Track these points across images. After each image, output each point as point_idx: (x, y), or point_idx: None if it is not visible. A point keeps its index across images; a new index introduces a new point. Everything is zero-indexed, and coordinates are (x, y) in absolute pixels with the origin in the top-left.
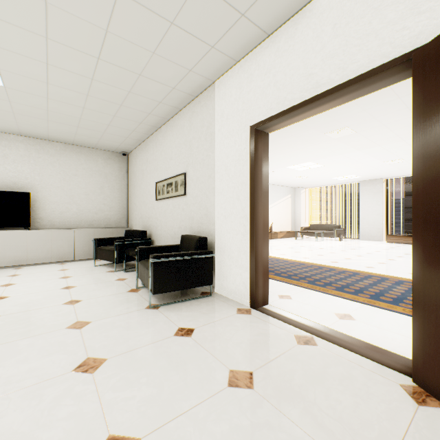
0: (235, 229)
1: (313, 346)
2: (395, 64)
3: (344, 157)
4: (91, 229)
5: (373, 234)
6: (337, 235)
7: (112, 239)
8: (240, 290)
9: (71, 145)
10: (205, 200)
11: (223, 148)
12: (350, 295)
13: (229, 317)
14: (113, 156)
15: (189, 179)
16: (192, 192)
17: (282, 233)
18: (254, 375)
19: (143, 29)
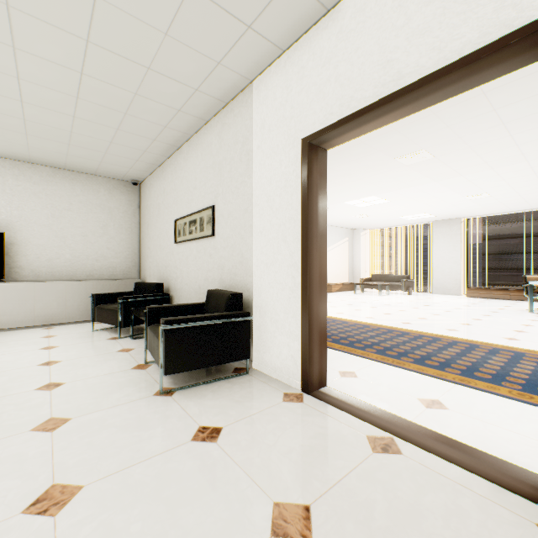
0: (280, 282)
1: (396, 454)
2: (523, 36)
3: (416, 190)
4: (90, 281)
5: (449, 286)
6: (406, 288)
7: (117, 295)
8: (287, 366)
9: (63, 170)
10: (240, 242)
11: (263, 171)
12: (435, 371)
13: (272, 407)
14: (120, 185)
15: (218, 214)
16: (222, 231)
17: (338, 285)
18: (312, 511)
19: None
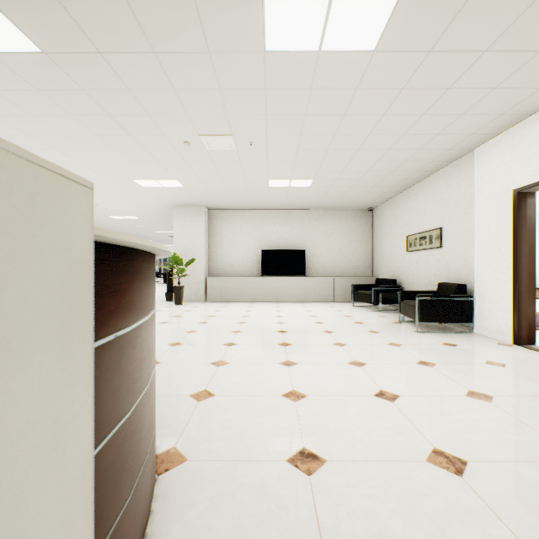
0: (496, 277)
1: None
2: None
3: None
4: (345, 277)
5: None
6: None
7: (365, 286)
8: (501, 330)
9: (329, 210)
10: (463, 252)
11: (482, 207)
12: None
13: (488, 345)
14: (360, 213)
15: (445, 233)
16: (448, 245)
17: None
18: (506, 364)
19: (414, 142)
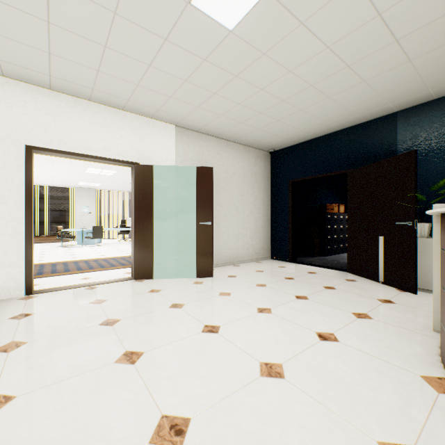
0: None
1: (98, 287)
2: (128, 163)
3: None
4: None
5: None
6: None
7: None
8: (7, 287)
9: None
10: None
11: None
12: (69, 272)
13: (28, 302)
14: None
15: None
16: None
17: None
18: (100, 299)
19: None
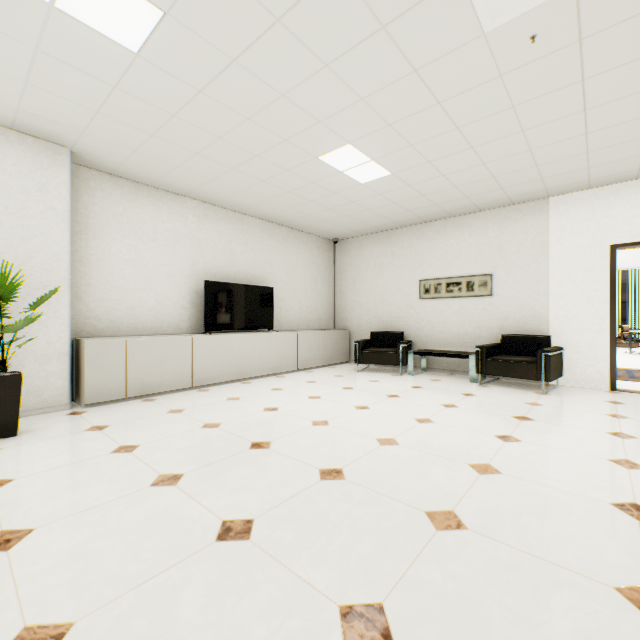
0: (584, 328)
1: None
2: None
3: None
4: (323, 331)
5: None
6: None
7: (366, 342)
8: (592, 378)
9: (293, 230)
10: (531, 302)
11: (563, 257)
12: None
13: (614, 395)
14: (324, 243)
15: (498, 280)
16: (503, 293)
17: None
18: None
19: (562, 168)
